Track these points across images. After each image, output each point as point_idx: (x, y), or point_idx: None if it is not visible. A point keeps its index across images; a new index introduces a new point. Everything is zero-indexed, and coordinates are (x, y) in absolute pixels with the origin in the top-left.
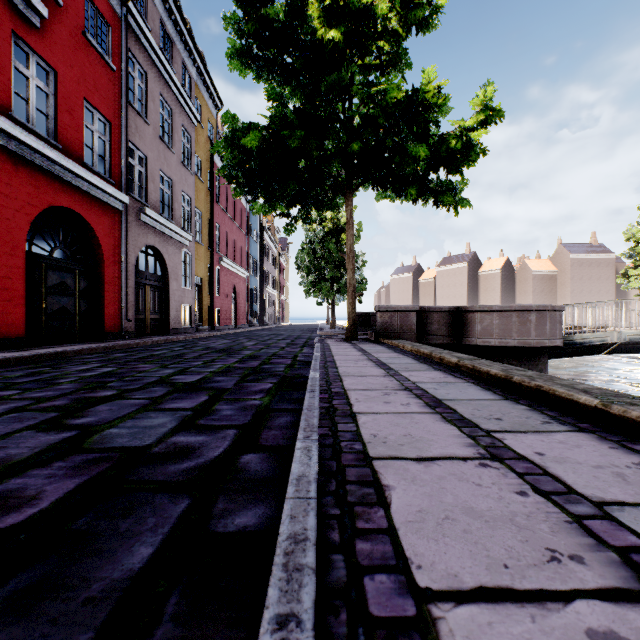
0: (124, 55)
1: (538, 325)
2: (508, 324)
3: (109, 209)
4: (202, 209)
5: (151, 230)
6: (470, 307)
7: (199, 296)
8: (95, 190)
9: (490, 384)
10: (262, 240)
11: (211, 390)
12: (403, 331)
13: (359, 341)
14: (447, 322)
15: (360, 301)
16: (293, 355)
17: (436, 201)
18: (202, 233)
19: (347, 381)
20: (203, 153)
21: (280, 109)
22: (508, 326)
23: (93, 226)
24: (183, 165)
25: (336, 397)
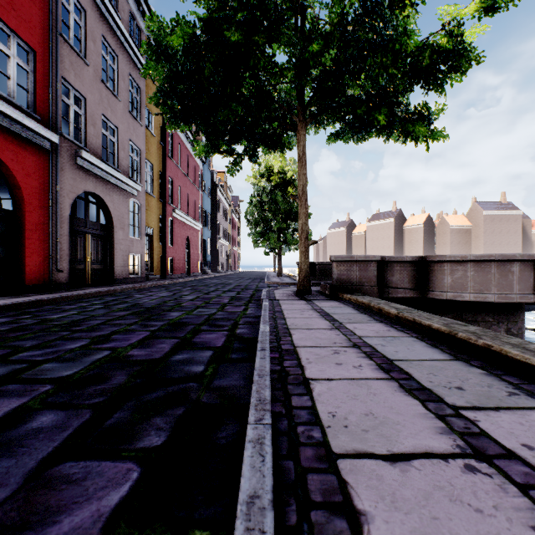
0: None
1: (521, 277)
2: (486, 276)
3: (32, 147)
4: (153, 162)
5: (91, 176)
6: (438, 256)
7: (151, 246)
8: (10, 122)
9: None
10: (215, 196)
11: None
12: (362, 284)
13: (313, 296)
14: (410, 273)
15: None
16: (232, 322)
17: (404, 133)
18: (153, 185)
19: None
20: (155, 108)
21: None
22: (486, 278)
23: (8, 164)
24: (131, 115)
25: None
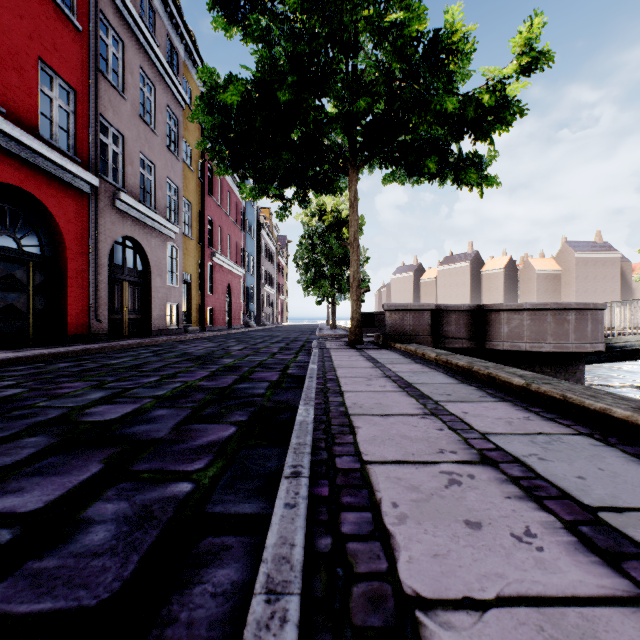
0: (93, 15)
1: (578, 326)
2: (542, 325)
3: (73, 191)
4: (192, 200)
5: (129, 219)
6: (495, 305)
7: (189, 294)
8: (53, 167)
9: (629, 441)
10: (260, 237)
11: (123, 445)
12: (416, 333)
13: (365, 345)
14: (467, 323)
15: (362, 300)
16: (284, 365)
17: (457, 179)
18: (192, 226)
19: (362, 431)
20: (193, 140)
21: (267, 53)
22: (542, 328)
23: (51, 210)
24: (169, 150)
25: (347, 496)
